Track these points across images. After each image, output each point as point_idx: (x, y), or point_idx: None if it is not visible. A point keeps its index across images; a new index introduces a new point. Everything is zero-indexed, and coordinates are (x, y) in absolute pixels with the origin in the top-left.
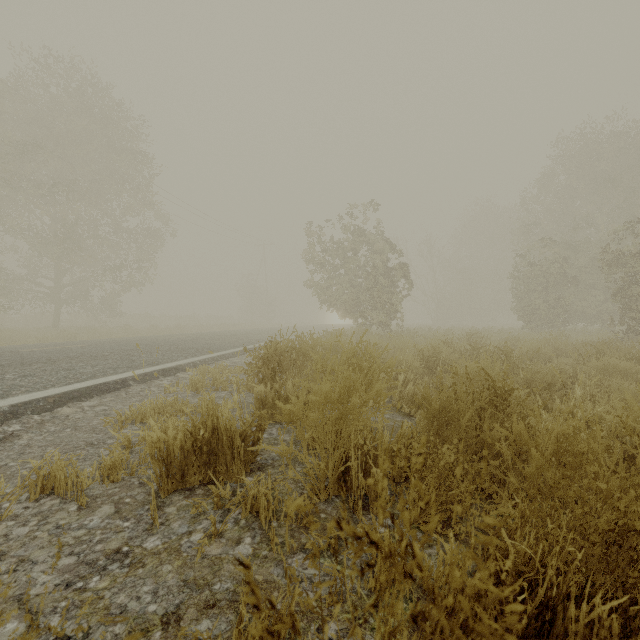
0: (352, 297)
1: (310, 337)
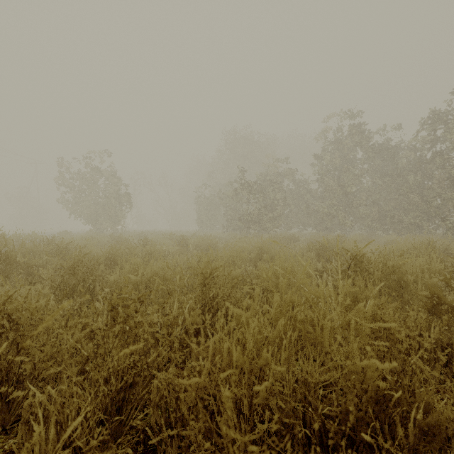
0: (92, 211)
1: (15, 233)
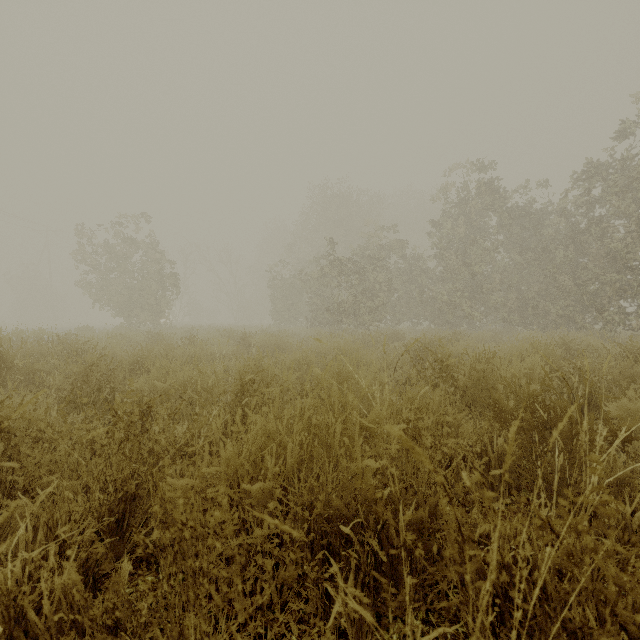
0: (125, 298)
1: (16, 329)
